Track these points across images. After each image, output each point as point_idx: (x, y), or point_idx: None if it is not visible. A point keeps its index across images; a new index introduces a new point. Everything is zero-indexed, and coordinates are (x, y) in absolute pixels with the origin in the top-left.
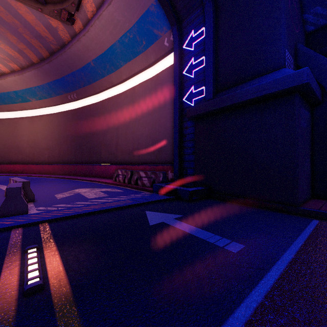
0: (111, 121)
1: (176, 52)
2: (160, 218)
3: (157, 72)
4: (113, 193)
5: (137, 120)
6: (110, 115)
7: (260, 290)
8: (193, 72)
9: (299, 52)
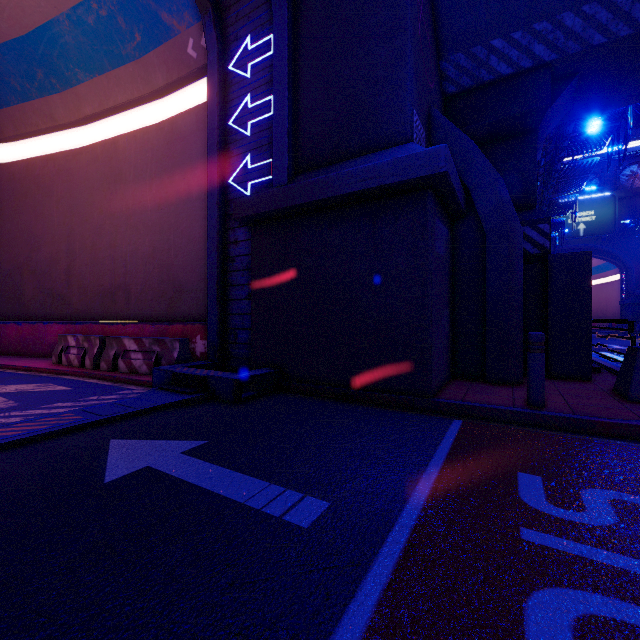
0: (51, 214)
1: (213, 74)
2: (145, 456)
3: (173, 113)
4: (37, 398)
5: (124, 217)
6: (50, 198)
7: (345, 639)
8: (249, 124)
9: (434, 123)
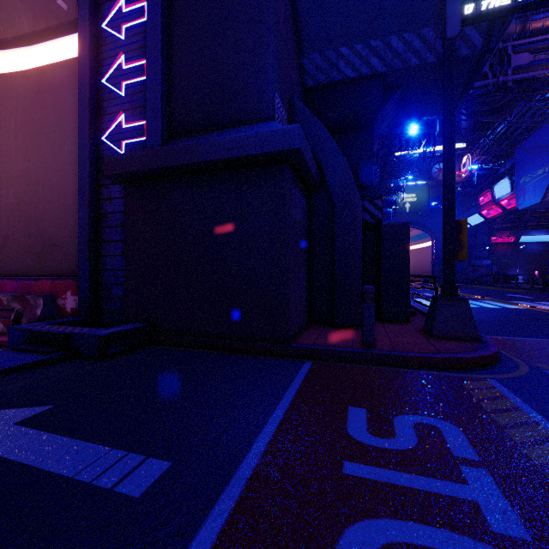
0: None
1: (84, 29)
2: None
3: (43, 63)
4: None
5: None
6: None
7: None
8: (123, 84)
9: (294, 108)
